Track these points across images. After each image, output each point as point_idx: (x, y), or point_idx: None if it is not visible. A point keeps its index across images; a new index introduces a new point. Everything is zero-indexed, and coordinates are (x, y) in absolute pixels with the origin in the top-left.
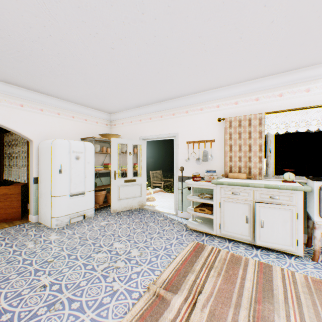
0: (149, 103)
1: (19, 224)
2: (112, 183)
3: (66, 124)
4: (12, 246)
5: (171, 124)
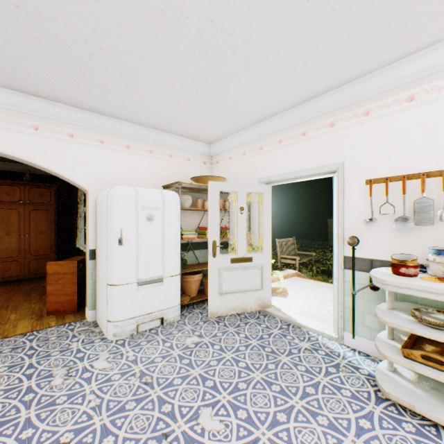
0: (277, 111)
1: (69, 322)
2: (210, 263)
3: (140, 163)
4: (31, 376)
5: (327, 146)
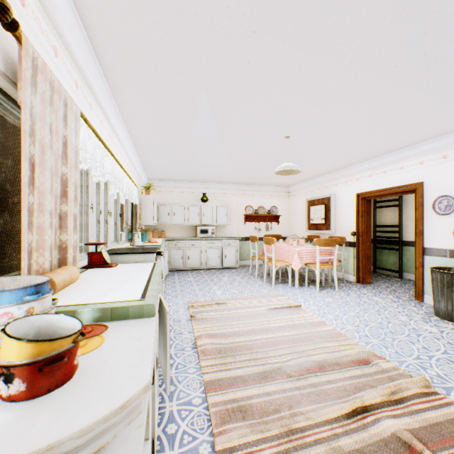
0: None
1: None
2: None
3: None
4: None
5: None
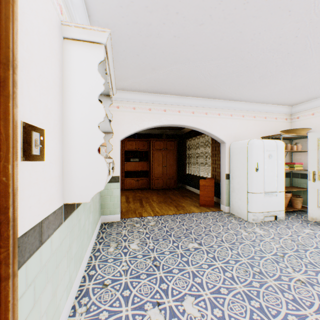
0: None
1: (215, 210)
2: (310, 186)
3: (248, 124)
4: (228, 229)
5: None
